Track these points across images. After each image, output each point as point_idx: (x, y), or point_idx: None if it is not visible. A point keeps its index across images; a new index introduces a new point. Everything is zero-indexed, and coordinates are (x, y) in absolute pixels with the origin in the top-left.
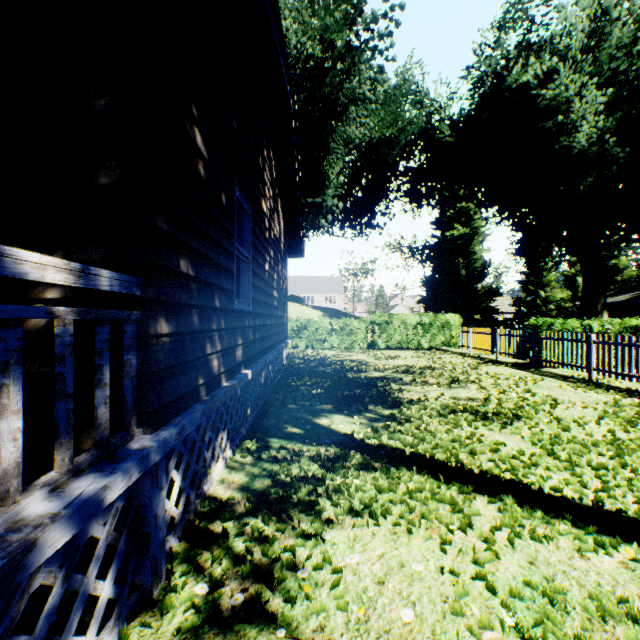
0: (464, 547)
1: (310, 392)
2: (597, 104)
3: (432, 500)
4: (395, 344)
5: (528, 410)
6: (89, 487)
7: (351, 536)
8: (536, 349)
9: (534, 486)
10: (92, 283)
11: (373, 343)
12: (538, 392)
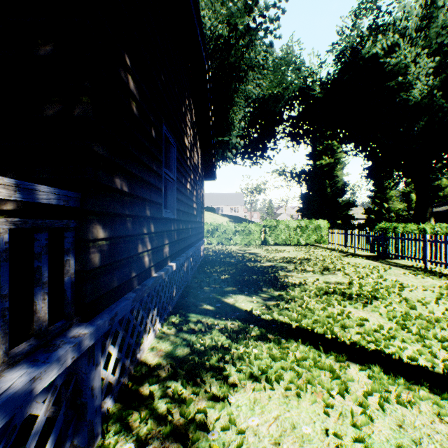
0: (343, 410)
1: (220, 277)
2: (428, 68)
3: (315, 368)
4: (281, 241)
5: (382, 292)
6: (19, 379)
7: (252, 399)
8: (384, 245)
9: (395, 356)
10: (28, 196)
11: (265, 241)
12: (388, 278)
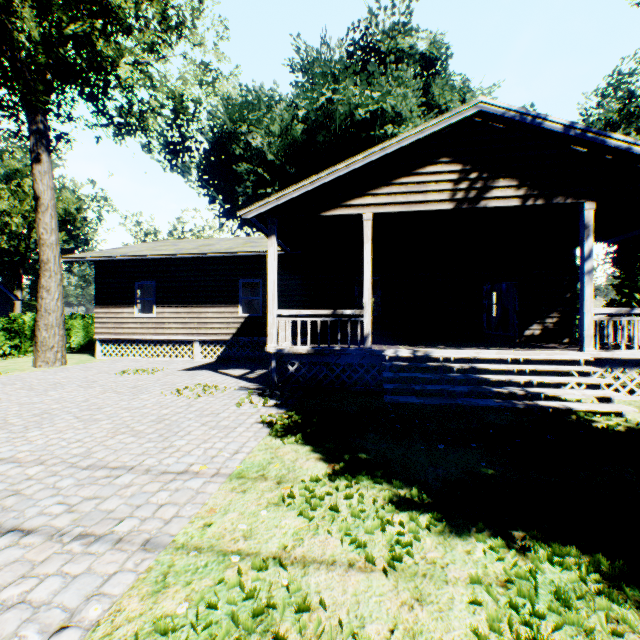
0: None
1: None
2: None
3: None
4: None
5: None
6: None
7: None
8: None
9: None
10: None
11: None
12: None
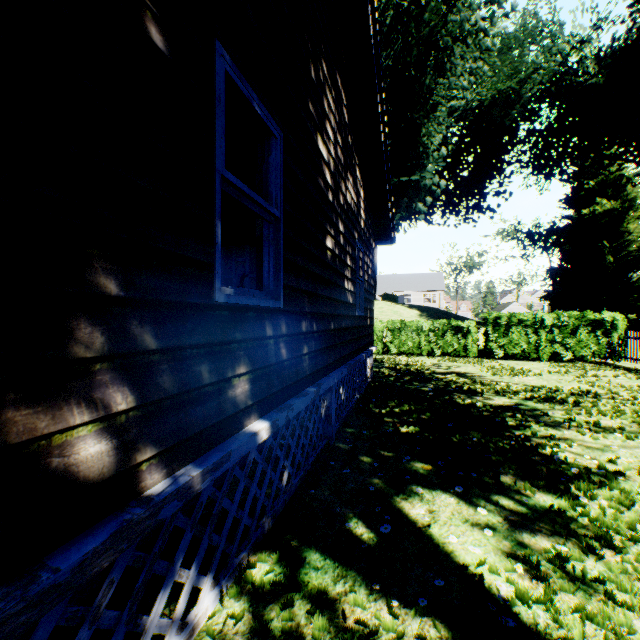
0: None
1: (397, 430)
2: None
3: None
4: (518, 352)
5: None
6: None
7: None
8: None
9: None
10: None
11: (486, 350)
12: None
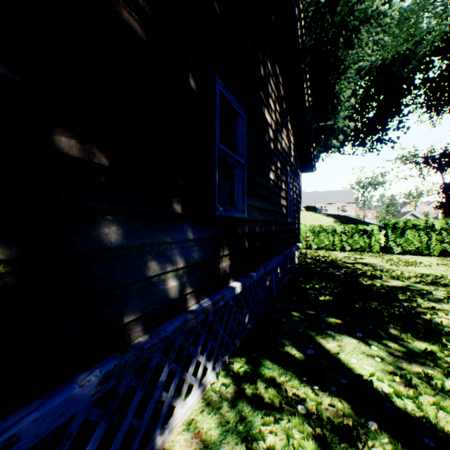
0: None
1: (317, 298)
2: None
3: None
4: (413, 249)
5: None
6: None
7: None
8: None
9: None
10: None
11: (386, 247)
12: None
